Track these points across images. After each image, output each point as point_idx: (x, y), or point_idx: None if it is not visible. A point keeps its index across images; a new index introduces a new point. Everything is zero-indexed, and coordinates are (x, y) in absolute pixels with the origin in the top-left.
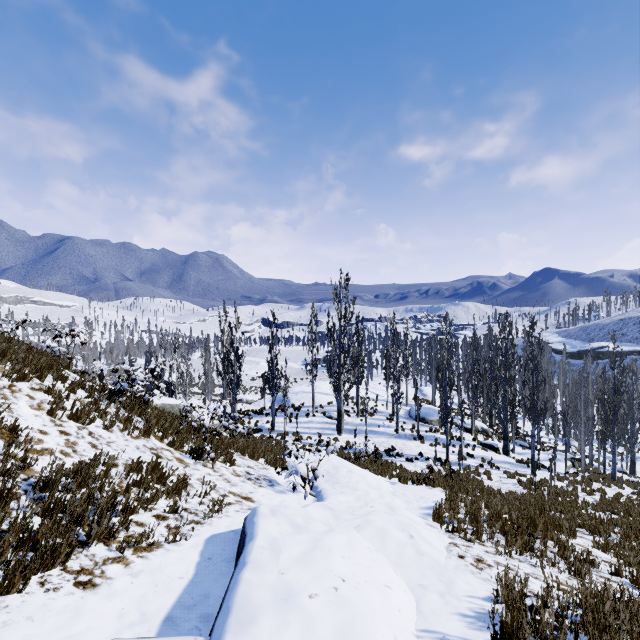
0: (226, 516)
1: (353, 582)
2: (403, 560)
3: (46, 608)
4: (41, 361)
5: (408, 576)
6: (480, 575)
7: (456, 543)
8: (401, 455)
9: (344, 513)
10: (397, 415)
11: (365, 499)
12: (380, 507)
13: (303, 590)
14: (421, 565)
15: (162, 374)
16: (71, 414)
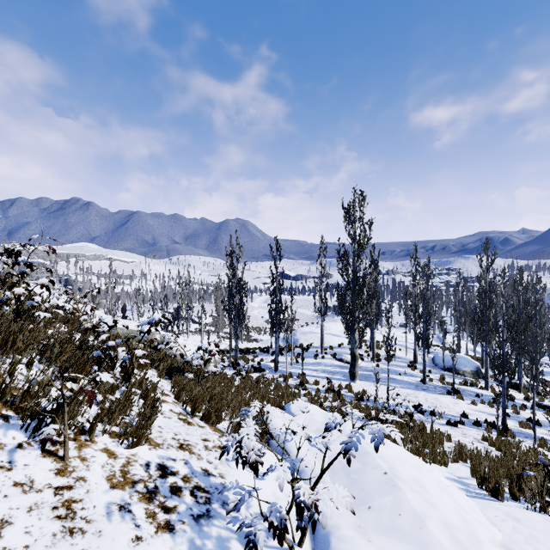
0: None
1: None
2: None
3: None
4: None
5: None
6: None
7: None
8: (438, 415)
9: None
10: (424, 362)
11: None
12: None
13: None
14: None
15: (179, 310)
16: None
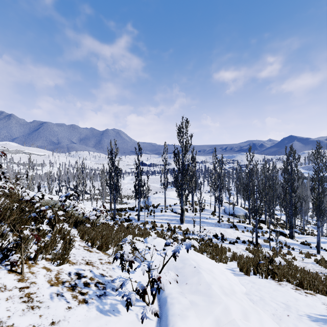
0: None
1: None
2: None
3: None
4: None
5: None
6: None
7: None
8: (225, 239)
9: None
10: (219, 211)
11: None
12: None
13: None
14: None
15: (77, 186)
16: None
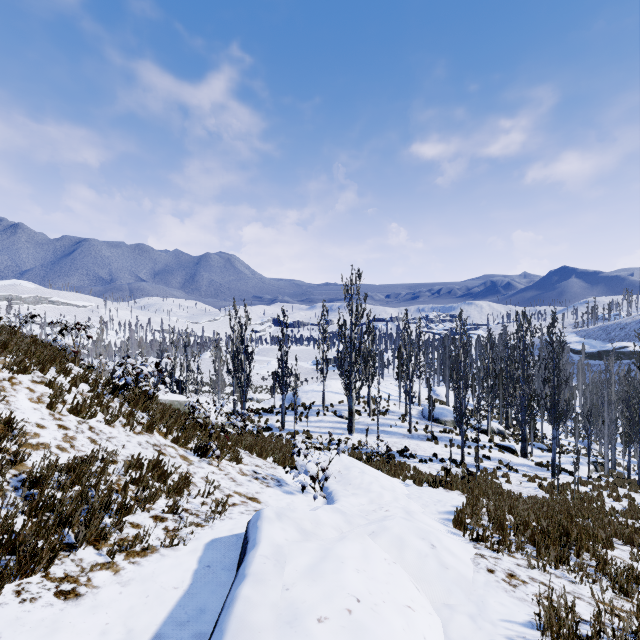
0: (229, 518)
1: (369, 602)
2: (425, 574)
3: (18, 622)
4: (44, 354)
5: (432, 593)
6: (515, 594)
7: (483, 554)
8: (414, 456)
9: (357, 517)
10: (410, 415)
11: (379, 502)
12: (396, 511)
13: (311, 611)
14: (446, 581)
15: (173, 372)
16: (71, 408)
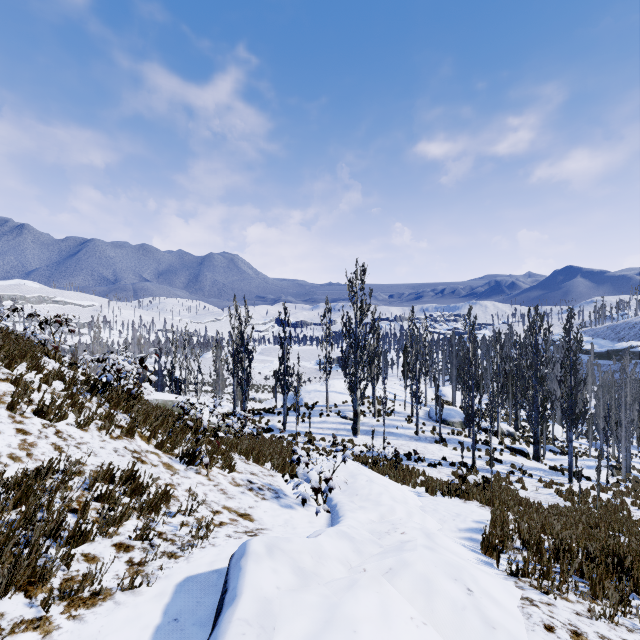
0: (212, 545)
1: None
2: (466, 638)
3: None
4: (13, 348)
5: None
6: None
7: (531, 598)
8: (423, 459)
9: (368, 544)
10: (417, 416)
11: (392, 521)
12: (414, 535)
13: None
14: None
15: (173, 371)
16: (36, 409)
